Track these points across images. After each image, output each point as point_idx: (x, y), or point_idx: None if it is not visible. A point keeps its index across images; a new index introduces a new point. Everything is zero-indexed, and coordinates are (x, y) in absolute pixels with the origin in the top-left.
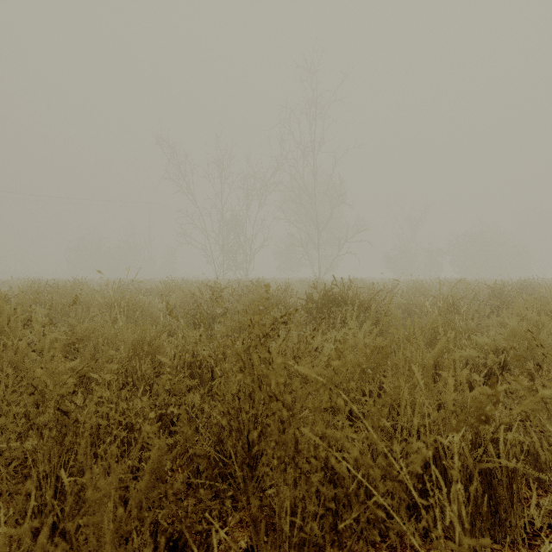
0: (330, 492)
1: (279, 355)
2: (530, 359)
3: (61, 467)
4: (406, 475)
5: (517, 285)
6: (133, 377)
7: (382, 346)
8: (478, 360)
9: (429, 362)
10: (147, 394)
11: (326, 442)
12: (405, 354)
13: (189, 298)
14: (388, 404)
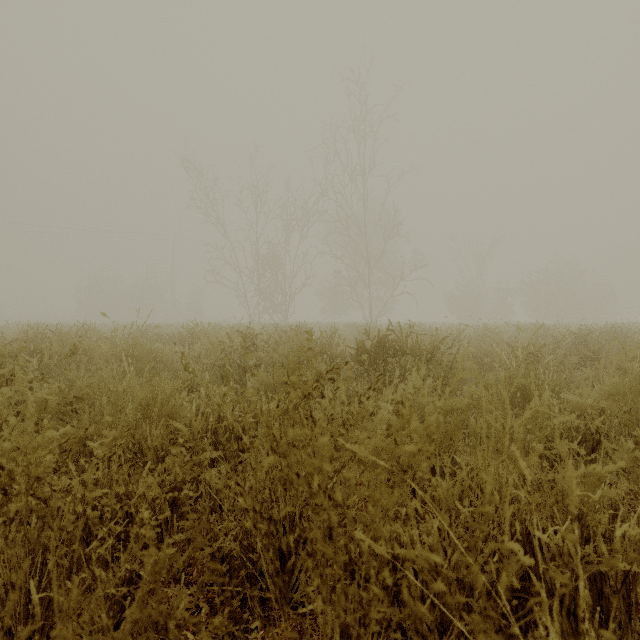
0: (395, 617)
1: (325, 422)
2: (635, 422)
3: (37, 571)
4: (507, 604)
5: (604, 331)
6: (142, 445)
7: (457, 409)
8: (569, 424)
9: (519, 431)
10: (157, 468)
11: (389, 547)
12: (486, 420)
13: (216, 347)
14: (465, 485)
